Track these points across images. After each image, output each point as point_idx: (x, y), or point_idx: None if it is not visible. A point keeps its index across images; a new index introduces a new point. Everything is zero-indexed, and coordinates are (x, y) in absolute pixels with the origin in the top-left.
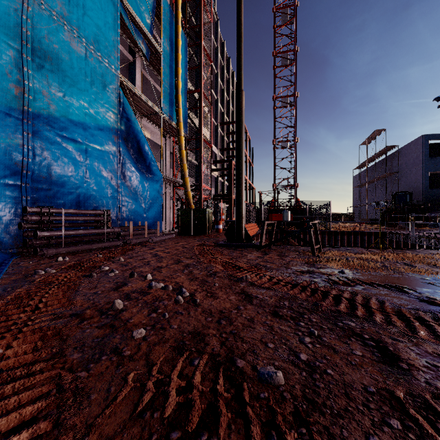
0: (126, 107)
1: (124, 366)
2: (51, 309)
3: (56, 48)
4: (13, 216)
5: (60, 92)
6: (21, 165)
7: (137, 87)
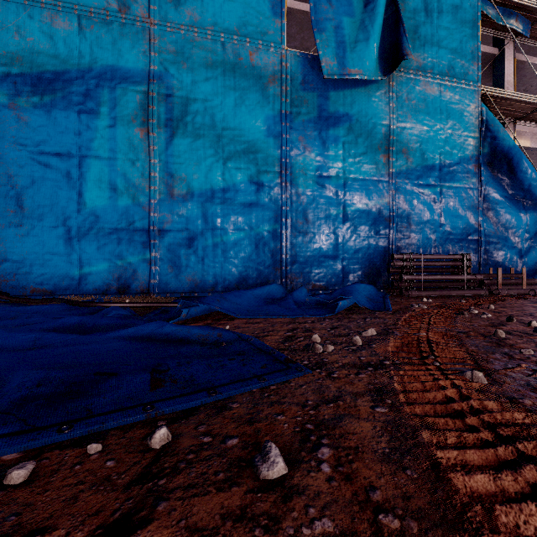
0: (490, 124)
1: (515, 361)
2: (440, 326)
3: (413, 104)
4: (383, 263)
5: (416, 143)
6: (388, 219)
7: (507, 84)
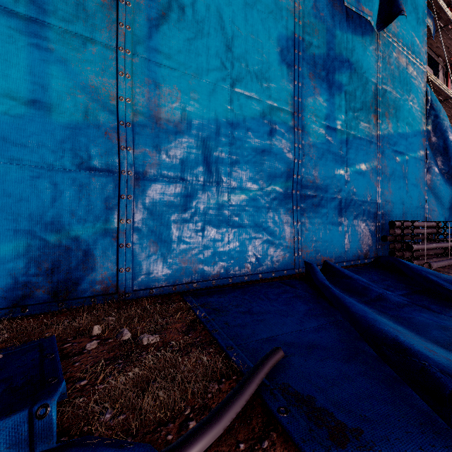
0: (433, 103)
1: None
2: None
3: (391, 69)
4: (373, 230)
5: (393, 109)
6: (376, 184)
7: None
